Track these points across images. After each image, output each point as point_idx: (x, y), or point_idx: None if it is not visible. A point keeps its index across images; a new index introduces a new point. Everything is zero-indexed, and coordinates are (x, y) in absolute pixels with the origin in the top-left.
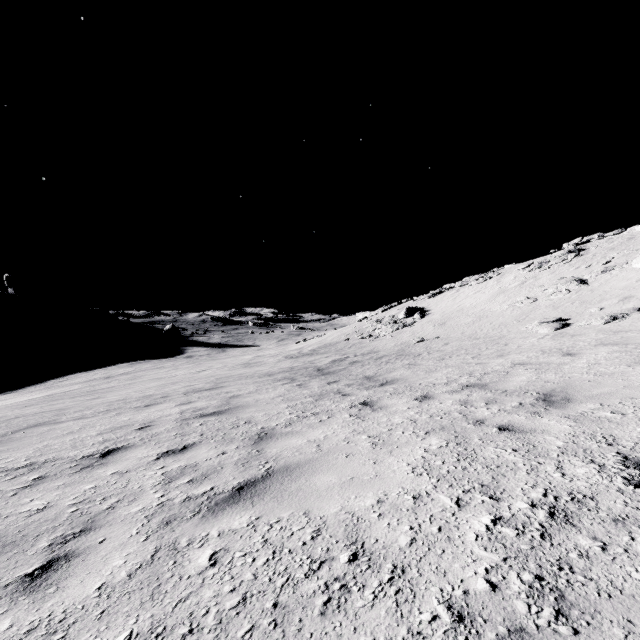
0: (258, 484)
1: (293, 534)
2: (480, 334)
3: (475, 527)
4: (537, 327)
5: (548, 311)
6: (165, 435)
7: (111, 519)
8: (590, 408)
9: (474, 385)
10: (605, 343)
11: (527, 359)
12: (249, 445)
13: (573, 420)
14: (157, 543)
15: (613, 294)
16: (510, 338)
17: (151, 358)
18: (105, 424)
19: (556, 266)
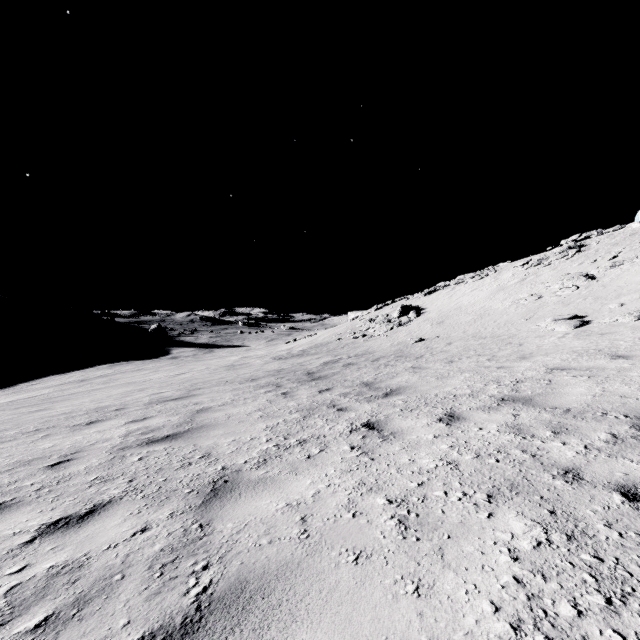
0: None
1: None
2: (485, 333)
3: None
4: (552, 325)
5: (558, 308)
6: (79, 480)
7: None
8: None
9: (513, 399)
10: None
11: (564, 362)
12: (192, 509)
13: None
14: None
15: (630, 289)
16: (523, 337)
17: (134, 359)
18: (14, 455)
19: (557, 262)
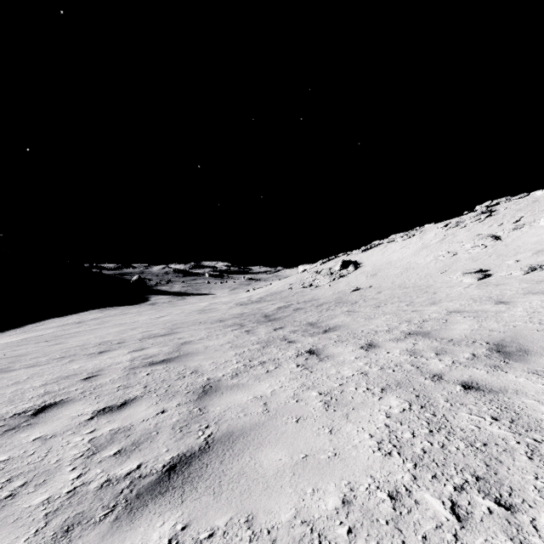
0: (193, 461)
1: None
2: (409, 284)
3: None
4: (461, 277)
5: (468, 263)
6: (108, 387)
7: (2, 517)
8: None
9: (416, 333)
10: (533, 292)
11: (461, 307)
12: (192, 401)
13: None
14: None
15: (526, 248)
16: (437, 287)
17: (119, 305)
18: (54, 373)
19: (471, 225)
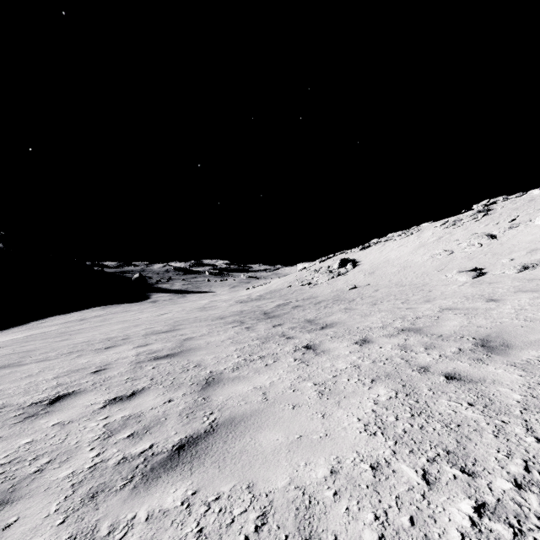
0: (200, 442)
1: (233, 521)
2: (405, 282)
3: (456, 519)
4: (456, 276)
5: (464, 262)
6: (117, 379)
7: (34, 487)
8: (534, 355)
9: (409, 329)
10: (523, 290)
11: (453, 304)
12: (196, 391)
13: (521, 369)
14: (74, 529)
15: (521, 247)
16: (433, 285)
17: (121, 302)
18: (64, 367)
19: (468, 224)
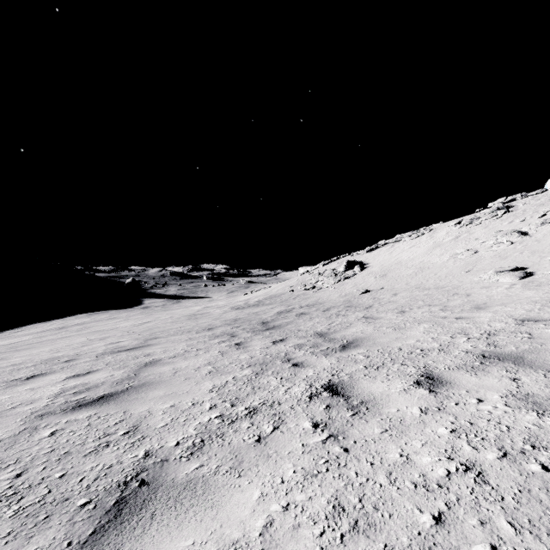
0: None
1: None
2: (428, 284)
3: None
4: (495, 276)
5: (496, 261)
6: None
7: None
8: None
9: (497, 356)
10: None
11: (531, 313)
12: None
13: None
14: None
15: None
16: (468, 288)
17: (110, 309)
18: None
19: (487, 222)
